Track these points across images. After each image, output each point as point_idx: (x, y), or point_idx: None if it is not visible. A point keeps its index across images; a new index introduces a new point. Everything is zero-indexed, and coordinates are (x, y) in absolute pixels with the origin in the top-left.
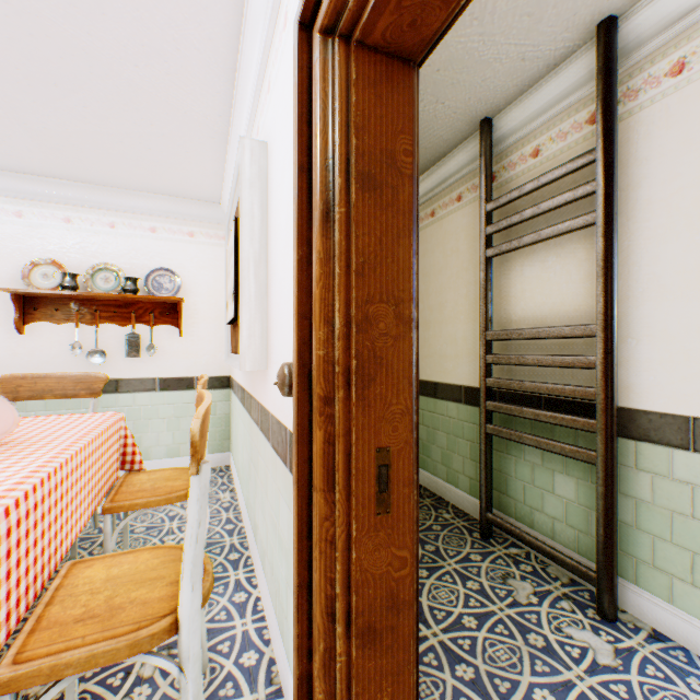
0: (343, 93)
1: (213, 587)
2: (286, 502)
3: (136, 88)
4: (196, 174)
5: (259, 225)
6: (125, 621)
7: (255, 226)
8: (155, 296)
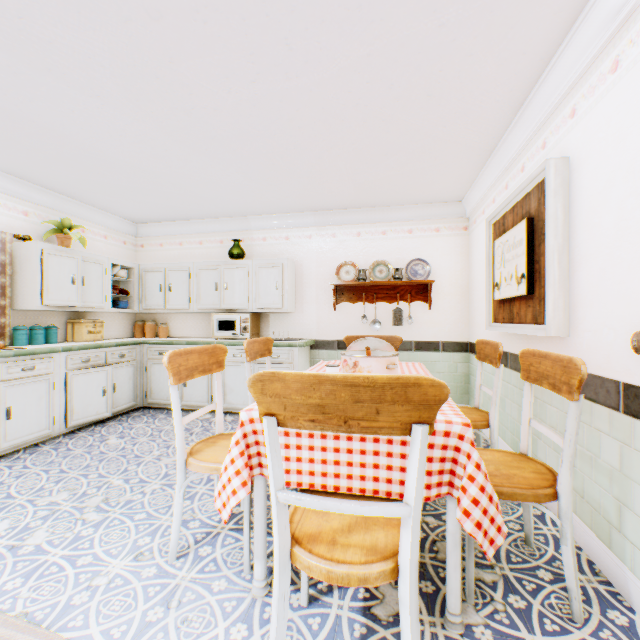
0: None
1: None
2: (614, 438)
3: (436, 140)
4: (451, 184)
5: (561, 224)
6: (519, 482)
7: (557, 225)
8: (415, 281)
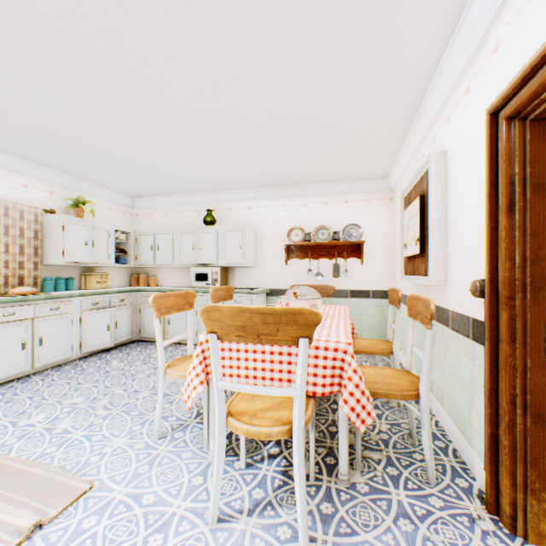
0: (520, 146)
1: (405, 408)
2: (467, 358)
3: (357, 134)
4: (376, 165)
5: (440, 201)
6: (394, 387)
7: (437, 202)
8: (349, 241)
